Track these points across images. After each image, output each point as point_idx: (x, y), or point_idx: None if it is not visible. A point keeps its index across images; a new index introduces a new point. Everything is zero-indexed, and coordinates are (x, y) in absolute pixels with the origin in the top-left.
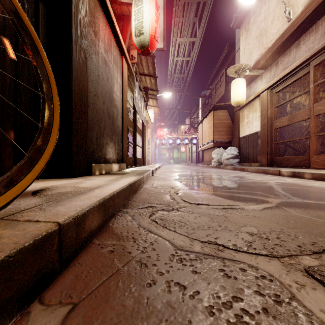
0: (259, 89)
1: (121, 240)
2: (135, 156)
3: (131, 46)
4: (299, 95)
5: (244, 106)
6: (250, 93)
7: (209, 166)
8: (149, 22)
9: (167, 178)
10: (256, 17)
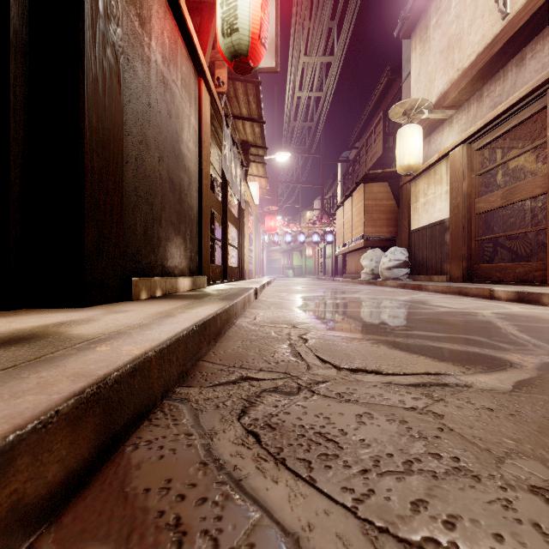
0: (447, 144)
1: (132, 540)
2: (225, 264)
3: (216, 63)
4: (523, 152)
5: (418, 175)
6: (429, 152)
7: (356, 282)
8: (248, 7)
9: (283, 304)
10: (440, 15)
